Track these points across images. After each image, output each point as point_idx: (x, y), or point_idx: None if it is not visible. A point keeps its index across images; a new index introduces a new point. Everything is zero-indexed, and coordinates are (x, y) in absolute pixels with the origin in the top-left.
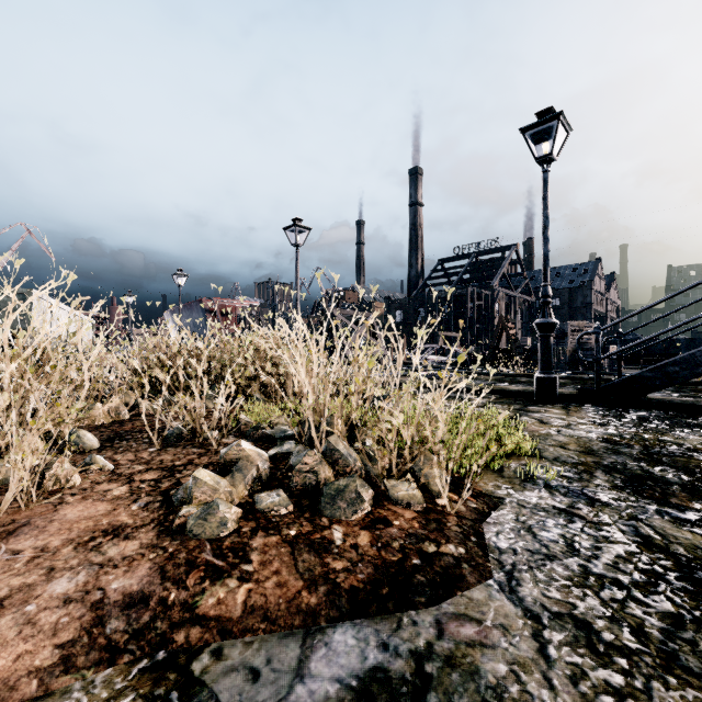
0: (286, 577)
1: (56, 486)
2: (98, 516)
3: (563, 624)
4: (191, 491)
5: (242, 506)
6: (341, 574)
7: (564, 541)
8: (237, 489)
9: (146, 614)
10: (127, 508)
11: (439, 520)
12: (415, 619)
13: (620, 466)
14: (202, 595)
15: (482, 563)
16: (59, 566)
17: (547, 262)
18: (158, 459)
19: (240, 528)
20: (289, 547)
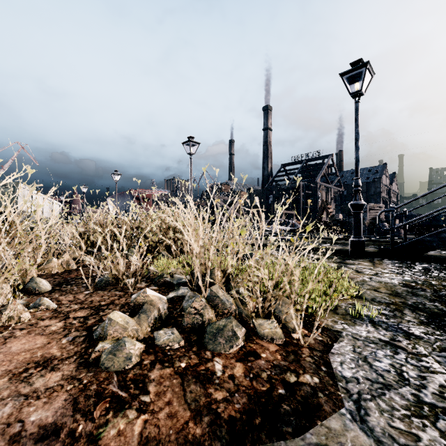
0: (176, 408)
1: (11, 322)
2: (35, 348)
3: None
4: (106, 329)
5: (146, 340)
6: (221, 404)
7: (394, 371)
8: (142, 327)
9: None
10: (58, 342)
11: (295, 352)
12: None
13: (421, 306)
14: (105, 426)
15: (333, 392)
16: None
17: (358, 163)
18: (90, 299)
19: (142, 361)
20: (179, 379)
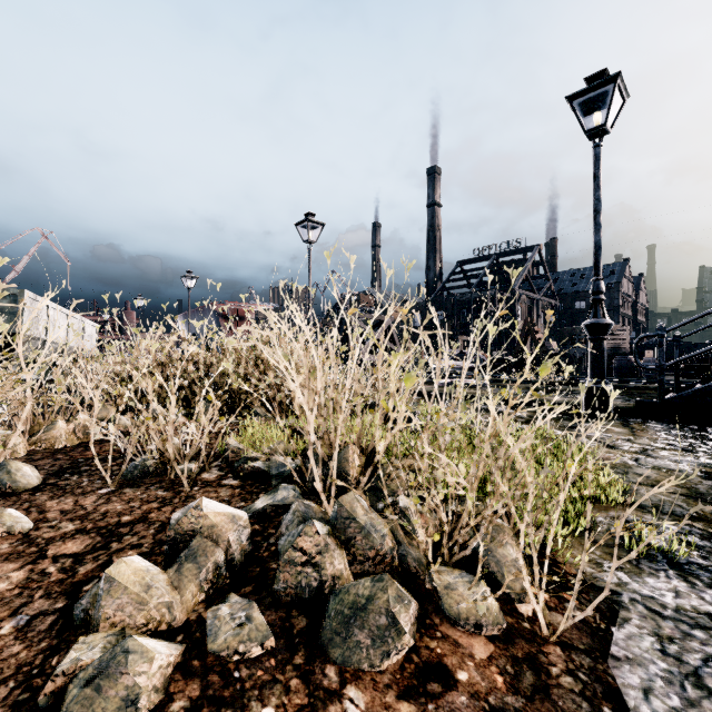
0: None
1: None
2: None
3: None
4: (99, 605)
5: (189, 630)
6: None
7: None
8: (183, 596)
9: None
10: None
11: (534, 660)
12: None
13: None
14: None
15: None
16: None
17: (600, 253)
18: (102, 509)
19: (168, 701)
20: None
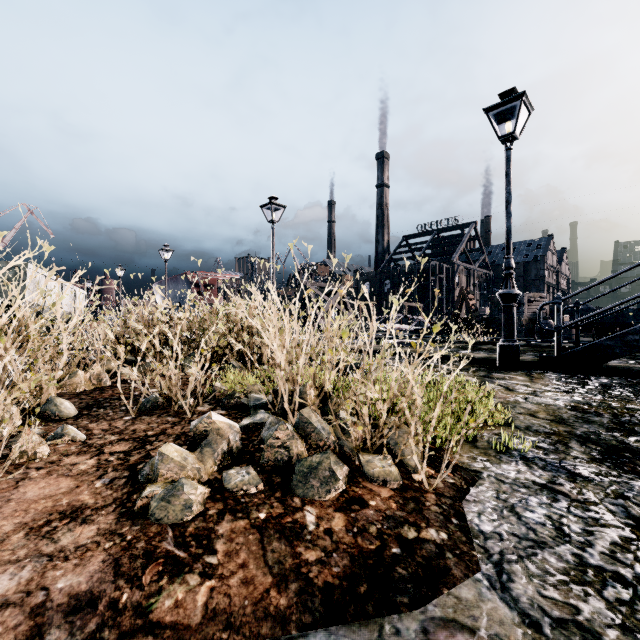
0: (254, 571)
1: (23, 459)
2: (58, 494)
3: (568, 635)
4: (157, 468)
5: (211, 483)
6: (314, 567)
7: (551, 523)
8: (205, 465)
9: (92, 621)
10: (91, 485)
11: (417, 499)
12: (398, 626)
13: (594, 436)
14: (158, 595)
15: (466, 551)
16: (4, 558)
17: (510, 236)
18: (131, 428)
19: (206, 510)
20: (257, 534)
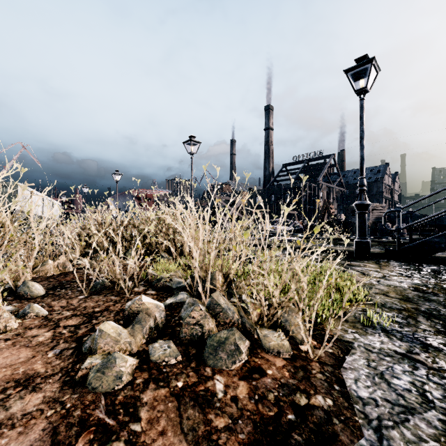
0: (171, 439)
1: None
2: (17, 363)
3: None
4: (96, 342)
5: (139, 354)
6: (223, 434)
7: (416, 390)
8: (136, 339)
9: None
10: (44, 355)
11: (304, 367)
12: None
13: (435, 312)
14: None
15: (350, 417)
16: None
17: (363, 162)
18: (83, 305)
19: (134, 379)
20: (175, 402)
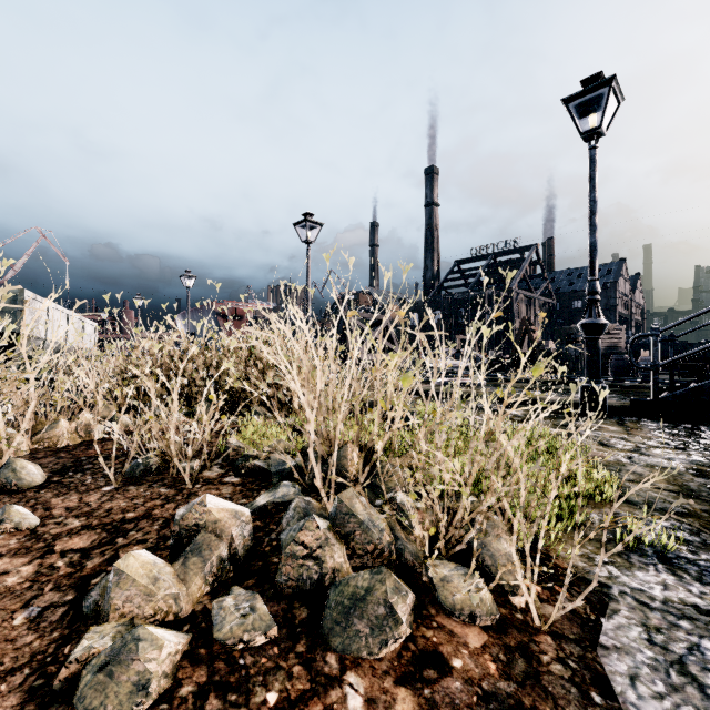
0: None
1: None
2: None
3: None
4: (109, 597)
5: (195, 621)
6: None
7: None
8: (189, 588)
9: None
10: (6, 621)
11: (526, 648)
12: None
13: None
14: None
15: None
16: None
17: (595, 253)
18: (107, 506)
19: (177, 686)
20: None
